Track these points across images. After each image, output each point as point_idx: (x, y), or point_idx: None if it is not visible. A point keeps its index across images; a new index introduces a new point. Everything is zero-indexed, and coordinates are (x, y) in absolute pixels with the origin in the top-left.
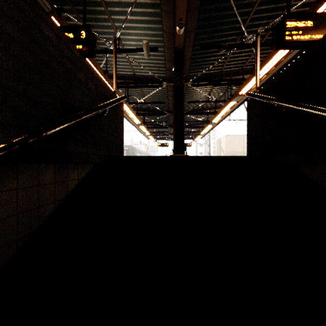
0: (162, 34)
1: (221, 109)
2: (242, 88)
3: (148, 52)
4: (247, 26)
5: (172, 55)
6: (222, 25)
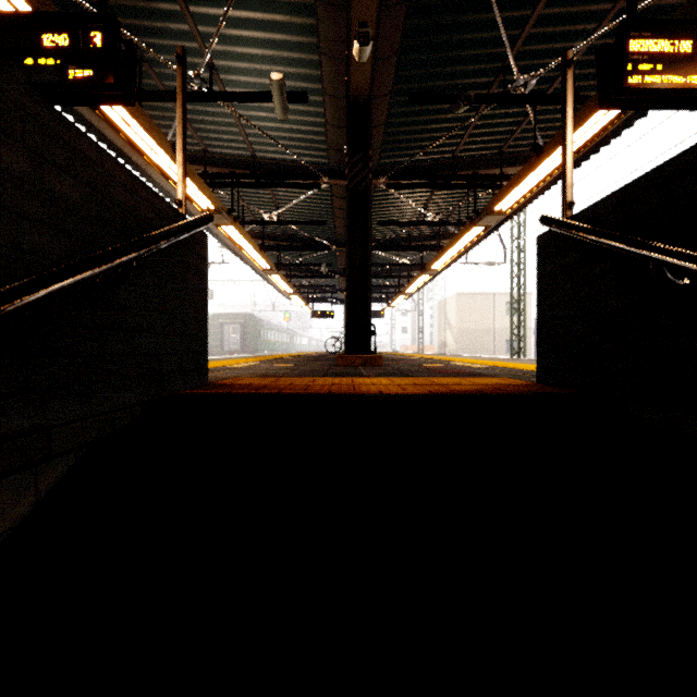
0: (319, 60)
1: (453, 242)
2: (502, 197)
3: (285, 103)
4: (517, 55)
5: (344, 113)
6: (461, 47)
